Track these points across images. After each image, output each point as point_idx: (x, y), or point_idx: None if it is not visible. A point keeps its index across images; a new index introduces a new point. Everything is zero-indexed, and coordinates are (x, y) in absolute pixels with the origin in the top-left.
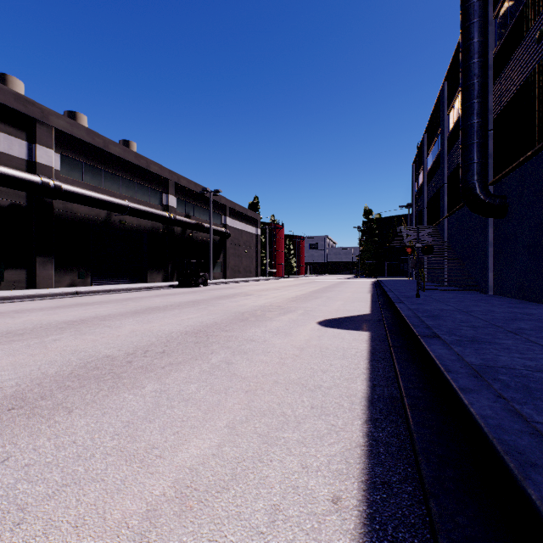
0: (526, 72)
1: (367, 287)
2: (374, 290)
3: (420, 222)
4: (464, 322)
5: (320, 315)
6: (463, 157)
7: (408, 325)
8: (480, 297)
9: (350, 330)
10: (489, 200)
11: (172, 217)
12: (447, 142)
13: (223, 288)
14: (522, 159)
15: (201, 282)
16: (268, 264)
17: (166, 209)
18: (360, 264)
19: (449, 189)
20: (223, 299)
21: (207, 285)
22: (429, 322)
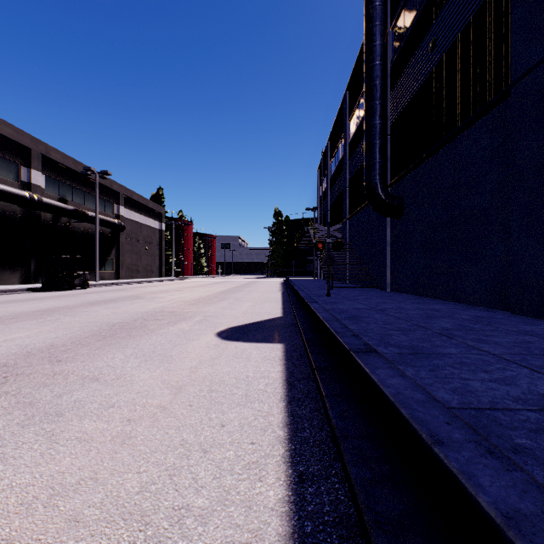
0: (420, 79)
1: (278, 286)
2: (284, 289)
3: (324, 224)
4: (388, 324)
5: (222, 321)
6: (368, 156)
7: (331, 332)
8: (382, 293)
9: (259, 343)
10: (389, 200)
11: (36, 199)
12: (349, 148)
13: (110, 290)
14: (418, 160)
15: (78, 284)
16: (175, 263)
17: (27, 188)
18: (270, 264)
19: (350, 192)
20: (98, 304)
21: (88, 287)
22: (353, 327)
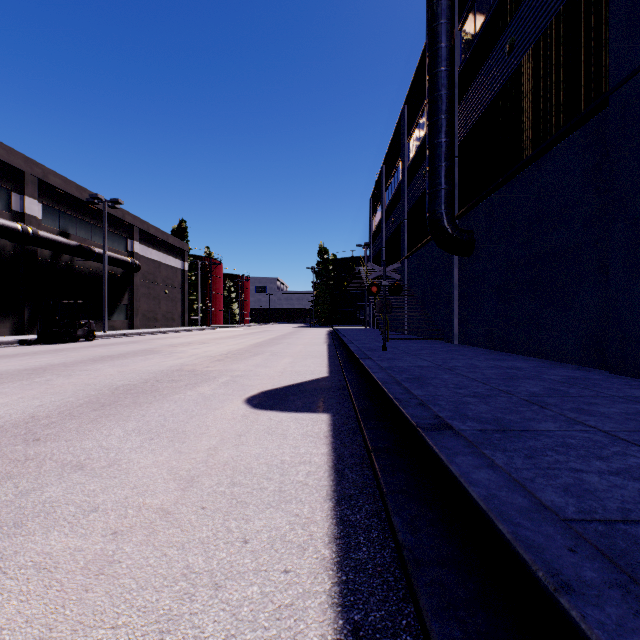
0: (495, 89)
1: (323, 337)
2: (331, 341)
3: (378, 264)
4: (461, 388)
5: (254, 383)
6: (431, 181)
7: (390, 400)
8: (449, 347)
9: (299, 412)
10: (457, 234)
11: (30, 232)
12: (408, 173)
13: (120, 342)
14: (492, 186)
15: (82, 335)
16: (200, 309)
17: (20, 219)
18: (314, 311)
19: (409, 226)
20: (102, 361)
21: (94, 339)
22: (418, 392)
